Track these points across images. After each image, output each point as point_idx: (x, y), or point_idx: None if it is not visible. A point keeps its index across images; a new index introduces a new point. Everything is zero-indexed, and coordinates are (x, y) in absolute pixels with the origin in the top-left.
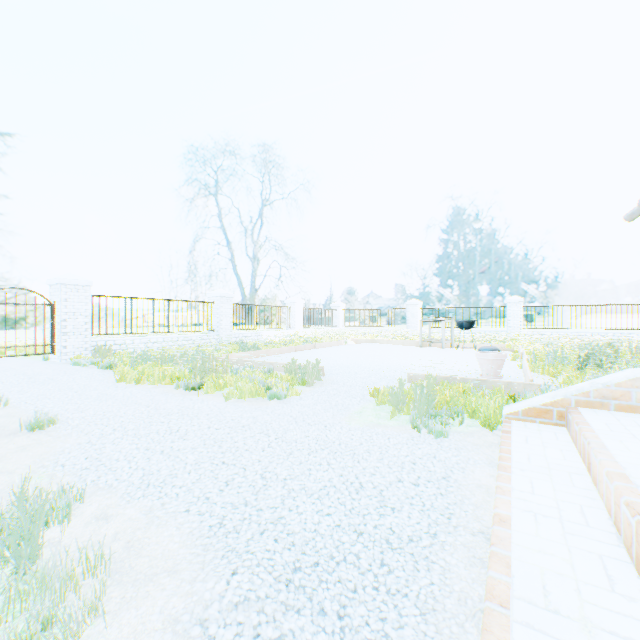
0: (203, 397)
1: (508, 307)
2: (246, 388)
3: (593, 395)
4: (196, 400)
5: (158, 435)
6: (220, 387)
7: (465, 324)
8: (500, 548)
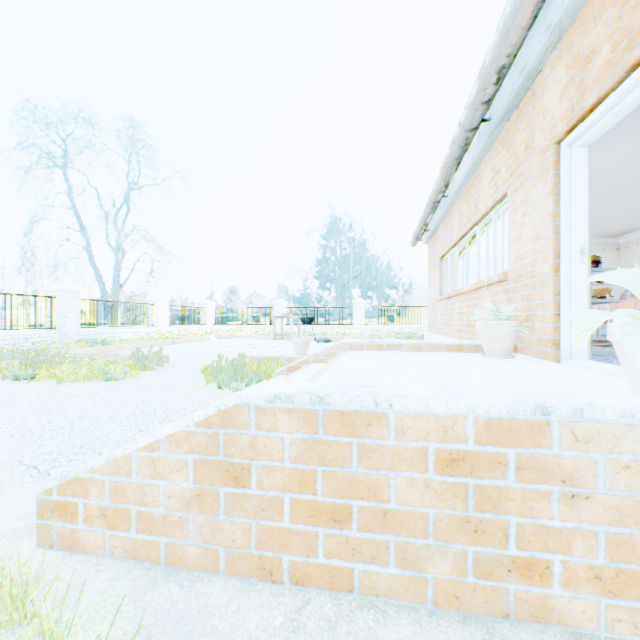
0: (35, 383)
1: (354, 307)
2: (83, 372)
3: (321, 355)
4: (27, 385)
5: None
6: (56, 375)
7: (307, 320)
8: None
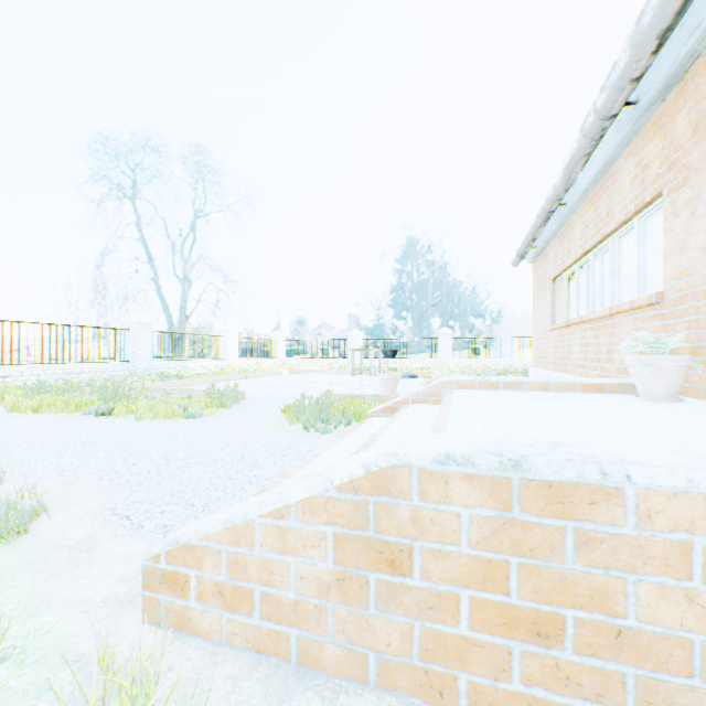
0: (115, 419)
1: (439, 339)
2: (161, 409)
3: (421, 394)
4: (107, 422)
5: (68, 444)
6: (134, 411)
7: (389, 353)
8: (304, 464)
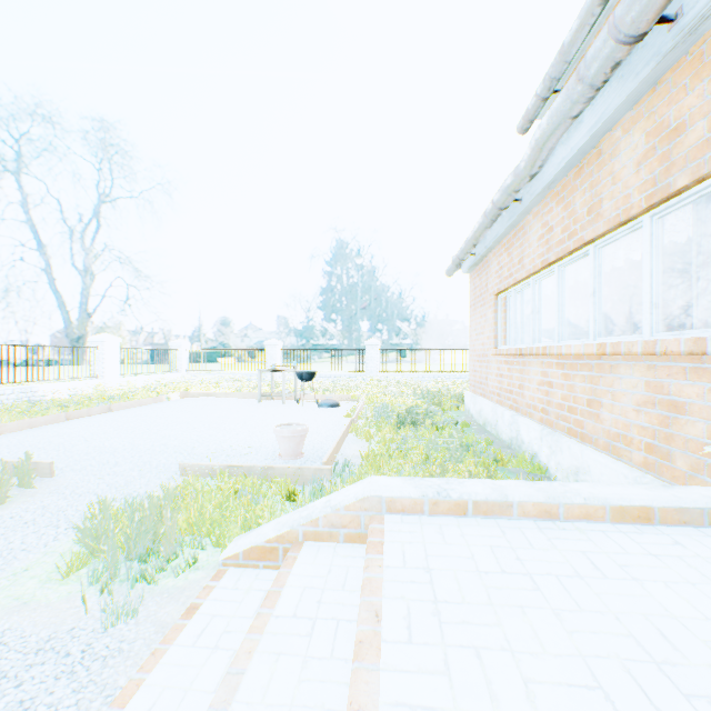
0: None
1: (367, 350)
2: None
3: (323, 523)
4: None
5: None
6: None
7: (306, 375)
8: None
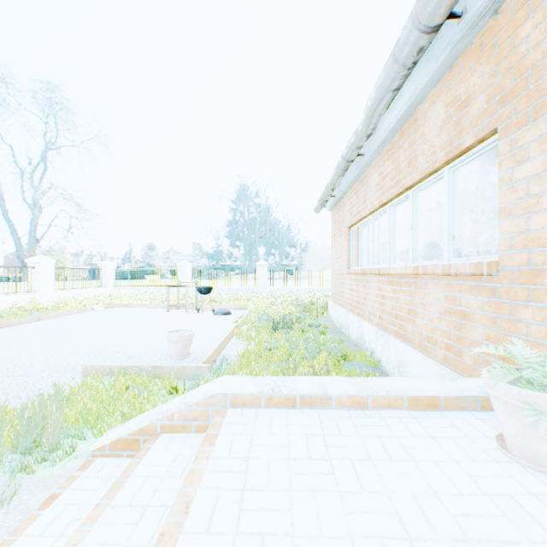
0: None
1: (258, 269)
2: None
3: (177, 417)
4: None
5: None
6: None
7: (204, 290)
8: None
